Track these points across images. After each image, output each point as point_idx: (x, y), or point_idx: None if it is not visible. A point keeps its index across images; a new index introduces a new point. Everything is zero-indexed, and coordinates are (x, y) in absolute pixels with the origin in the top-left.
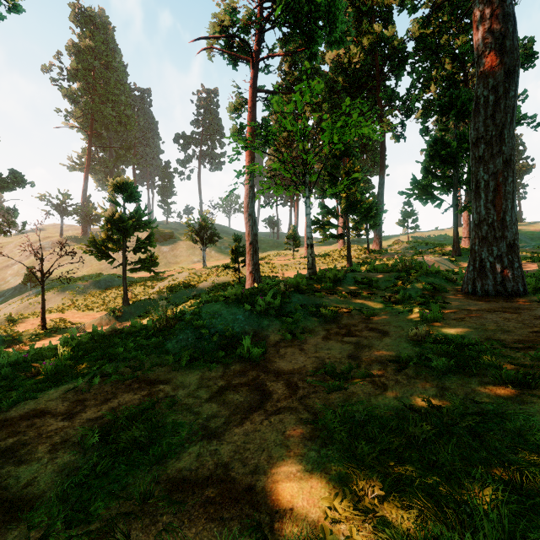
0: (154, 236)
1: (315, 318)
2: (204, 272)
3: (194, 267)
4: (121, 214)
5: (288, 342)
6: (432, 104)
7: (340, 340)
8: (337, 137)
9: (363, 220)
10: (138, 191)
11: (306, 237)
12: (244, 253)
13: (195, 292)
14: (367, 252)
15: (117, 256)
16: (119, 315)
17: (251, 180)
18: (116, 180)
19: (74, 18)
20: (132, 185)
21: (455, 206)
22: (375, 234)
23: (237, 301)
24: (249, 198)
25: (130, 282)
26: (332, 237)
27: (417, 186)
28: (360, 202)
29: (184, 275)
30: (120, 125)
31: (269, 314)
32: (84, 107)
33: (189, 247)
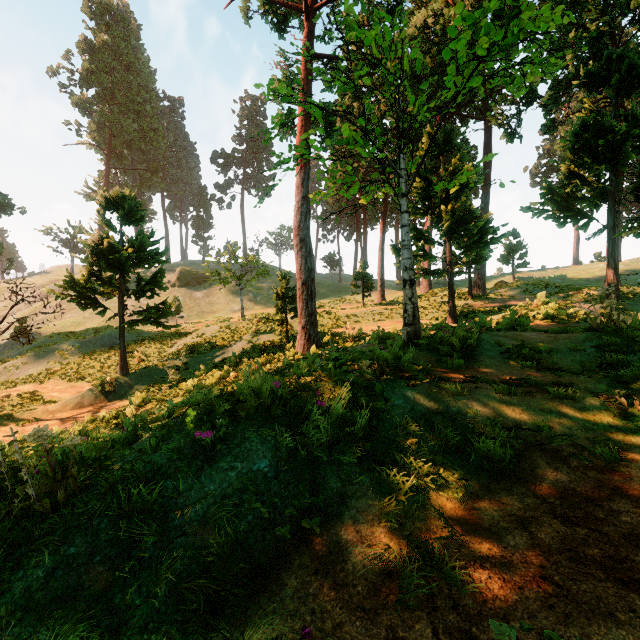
0: (185, 279)
1: (459, 460)
2: (242, 324)
3: (232, 317)
4: (111, 241)
5: (416, 605)
6: (563, 85)
7: (631, 625)
8: (486, 38)
9: (472, 248)
10: (142, 210)
11: (402, 267)
12: (294, 298)
13: (224, 354)
14: (469, 297)
15: (138, 304)
16: (110, 390)
17: (305, 187)
18: (110, 194)
19: (87, 9)
20: (133, 200)
21: (614, 226)
22: (477, 272)
23: (261, 411)
24: (301, 215)
25: (144, 338)
26: (425, 274)
27: (551, 197)
28: (472, 219)
29: (213, 329)
30: (144, 141)
31: (341, 451)
32: (100, 119)
33: (228, 292)
